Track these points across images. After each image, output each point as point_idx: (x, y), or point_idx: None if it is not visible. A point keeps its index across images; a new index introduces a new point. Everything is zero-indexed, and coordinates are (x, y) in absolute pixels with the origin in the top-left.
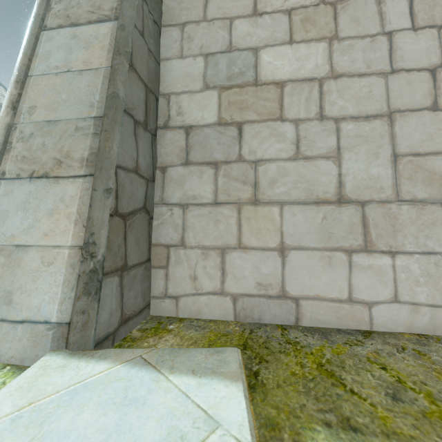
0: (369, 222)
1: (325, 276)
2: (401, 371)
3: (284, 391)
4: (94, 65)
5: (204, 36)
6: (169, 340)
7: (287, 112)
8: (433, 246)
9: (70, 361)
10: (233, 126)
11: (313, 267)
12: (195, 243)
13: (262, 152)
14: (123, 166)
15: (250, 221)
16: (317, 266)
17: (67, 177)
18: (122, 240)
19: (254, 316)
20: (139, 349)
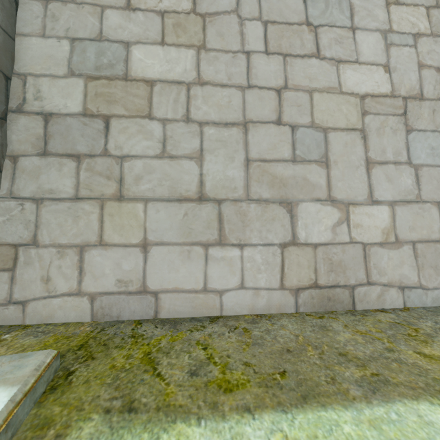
0: (224, 219)
1: (184, 269)
2: (218, 348)
3: (88, 386)
4: None
5: (71, 19)
6: None
7: (155, 111)
8: (272, 238)
9: None
10: (99, 118)
11: (174, 261)
12: (50, 241)
13: (129, 148)
14: None
15: (113, 217)
16: (177, 260)
17: None
18: None
19: (113, 314)
20: None
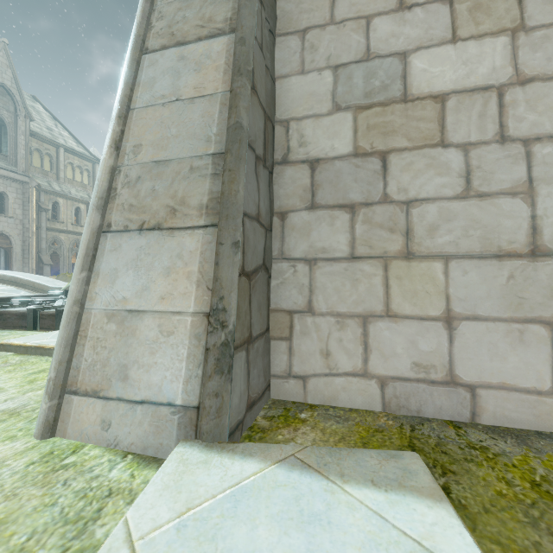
0: None
1: (515, 357)
2: None
3: (499, 519)
4: (209, 91)
5: (331, 44)
6: (308, 433)
7: (451, 135)
8: None
9: (210, 456)
10: (374, 156)
11: (496, 344)
12: (327, 309)
13: (417, 189)
14: (248, 213)
15: (401, 281)
16: (501, 344)
17: (184, 229)
18: (248, 305)
19: (411, 407)
20: (286, 445)
